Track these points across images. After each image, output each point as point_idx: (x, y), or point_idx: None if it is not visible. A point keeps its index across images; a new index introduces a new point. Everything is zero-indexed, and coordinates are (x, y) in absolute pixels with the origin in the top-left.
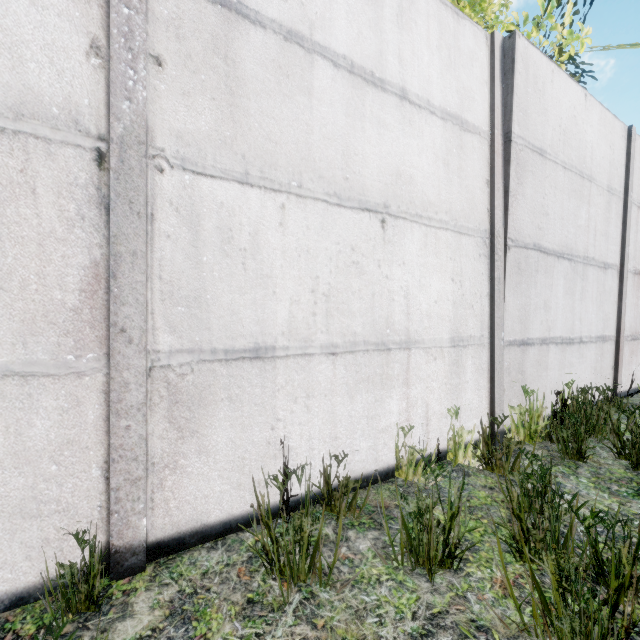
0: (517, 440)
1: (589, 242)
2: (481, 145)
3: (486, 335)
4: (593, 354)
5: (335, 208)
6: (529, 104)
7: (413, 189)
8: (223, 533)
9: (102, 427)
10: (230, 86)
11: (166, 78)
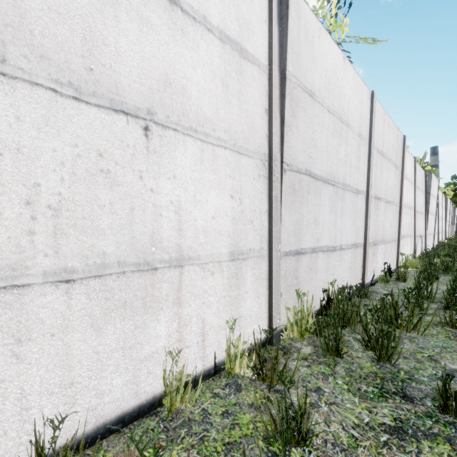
0: (292, 337)
1: (346, 173)
2: (261, 76)
3: (265, 247)
4: (349, 257)
5: (70, 101)
6: (301, 50)
7: (186, 101)
8: None
9: None
10: None
11: None
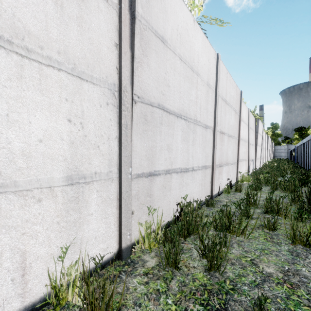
0: (143, 248)
1: (197, 111)
2: (109, 11)
3: (115, 171)
4: (200, 176)
5: None
6: None
7: None
8: None
9: None
10: None
11: None
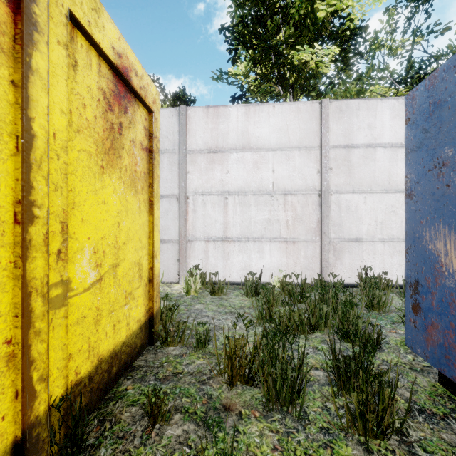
0: None
1: None
2: None
3: None
4: None
5: (384, 194)
6: None
7: None
8: (347, 287)
9: (319, 254)
10: (349, 168)
11: (333, 172)
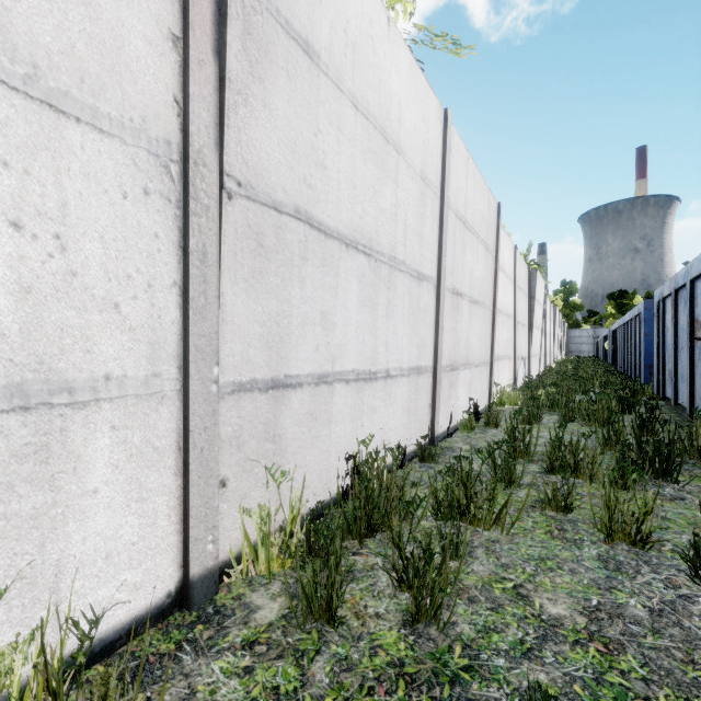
0: (253, 574)
1: (398, 238)
2: None
3: (171, 373)
4: (405, 392)
5: None
6: None
7: None
8: None
9: None
10: None
11: None
